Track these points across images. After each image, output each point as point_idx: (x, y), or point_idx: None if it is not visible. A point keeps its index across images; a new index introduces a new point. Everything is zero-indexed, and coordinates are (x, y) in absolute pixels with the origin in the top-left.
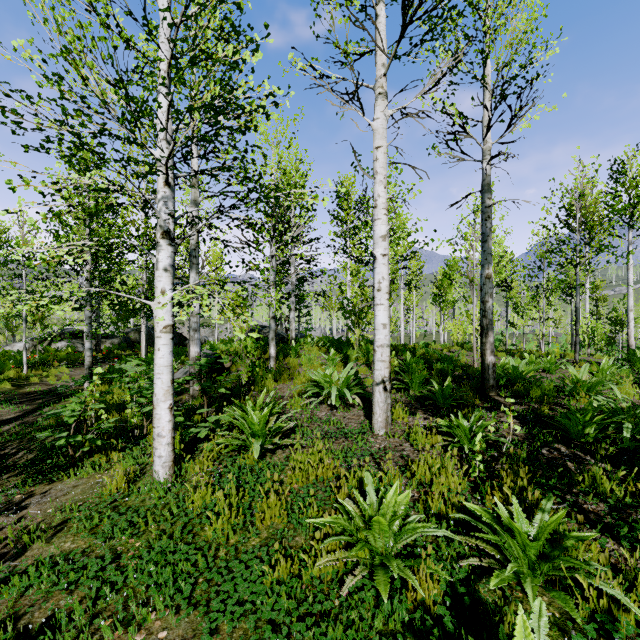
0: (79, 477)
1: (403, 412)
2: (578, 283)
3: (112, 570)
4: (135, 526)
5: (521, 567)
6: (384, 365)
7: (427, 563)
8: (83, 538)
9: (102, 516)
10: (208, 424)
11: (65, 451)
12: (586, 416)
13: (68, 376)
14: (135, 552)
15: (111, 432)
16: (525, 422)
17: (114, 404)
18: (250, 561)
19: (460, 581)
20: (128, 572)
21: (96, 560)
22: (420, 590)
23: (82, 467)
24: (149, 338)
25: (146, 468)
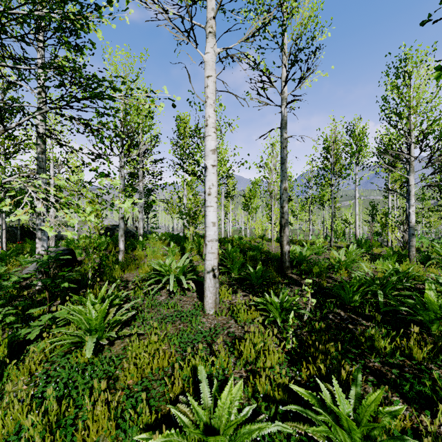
0: None
1: (228, 292)
2: (333, 197)
3: None
4: None
5: None
6: (213, 256)
7: None
8: None
9: None
10: (42, 322)
11: None
12: (354, 287)
13: None
14: None
15: None
16: (313, 293)
17: None
18: None
19: None
20: None
21: None
22: None
23: None
24: (12, 236)
25: None
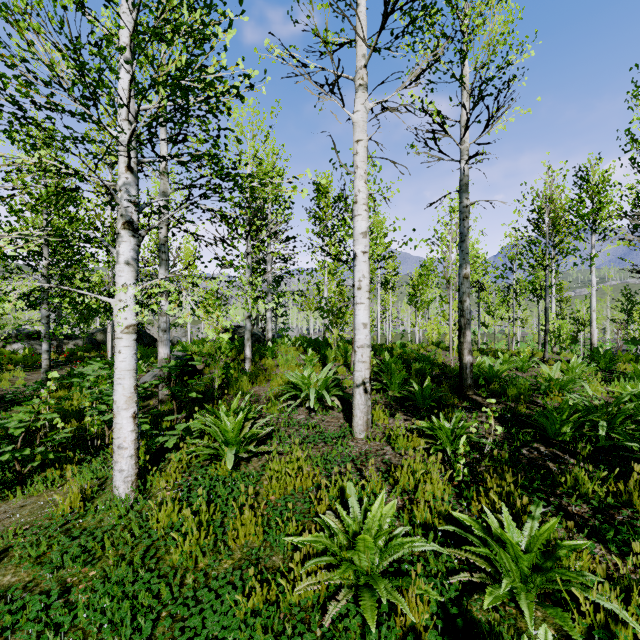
0: (28, 495)
1: (383, 414)
2: (547, 284)
3: (58, 609)
4: (90, 552)
5: (515, 582)
6: (364, 366)
7: (417, 583)
8: (27, 569)
9: (51, 542)
10: (177, 432)
11: (13, 465)
12: (563, 415)
13: (23, 381)
14: (88, 583)
15: (68, 442)
16: (503, 421)
17: (73, 411)
18: (221, 589)
19: (450, 599)
20: (77, 610)
21: (39, 597)
22: (410, 615)
23: (32, 483)
24: None
25: (106, 482)
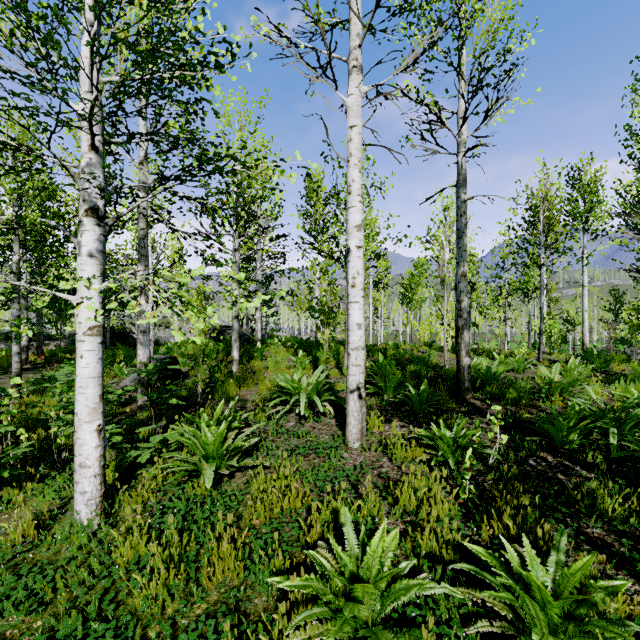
0: None
1: (378, 420)
2: (542, 284)
3: None
4: (39, 593)
5: (545, 636)
6: (359, 370)
7: None
8: None
9: None
10: (152, 444)
11: None
12: (570, 421)
13: None
14: (31, 638)
15: (34, 455)
16: (505, 427)
17: (42, 419)
18: None
19: None
20: None
21: None
22: None
23: None
24: None
25: (70, 503)
